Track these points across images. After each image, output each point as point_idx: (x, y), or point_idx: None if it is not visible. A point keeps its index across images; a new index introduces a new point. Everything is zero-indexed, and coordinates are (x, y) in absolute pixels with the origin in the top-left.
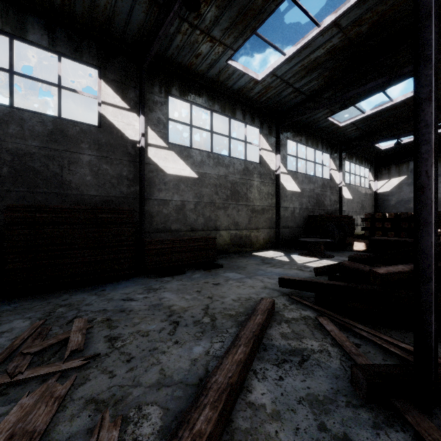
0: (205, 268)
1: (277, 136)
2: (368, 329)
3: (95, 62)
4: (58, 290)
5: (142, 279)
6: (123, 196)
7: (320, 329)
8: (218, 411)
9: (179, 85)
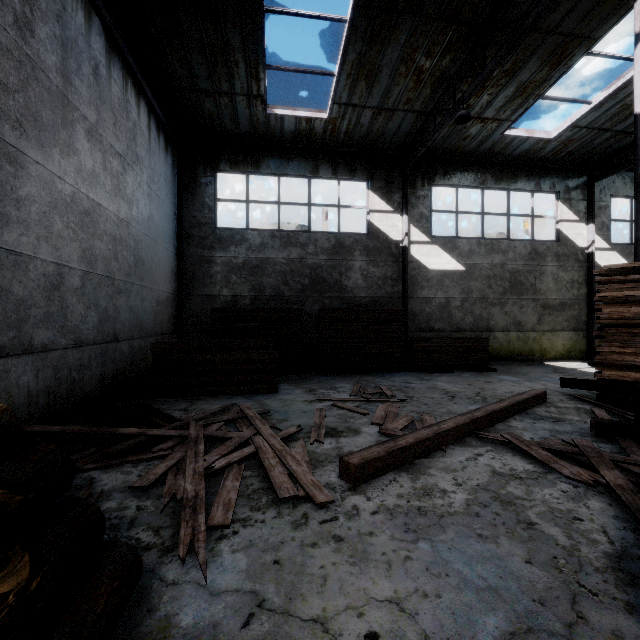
0: (475, 370)
1: (588, 198)
2: None
3: (365, 176)
4: (350, 373)
5: (411, 373)
6: (388, 296)
7: (590, 414)
8: (486, 413)
9: (443, 171)
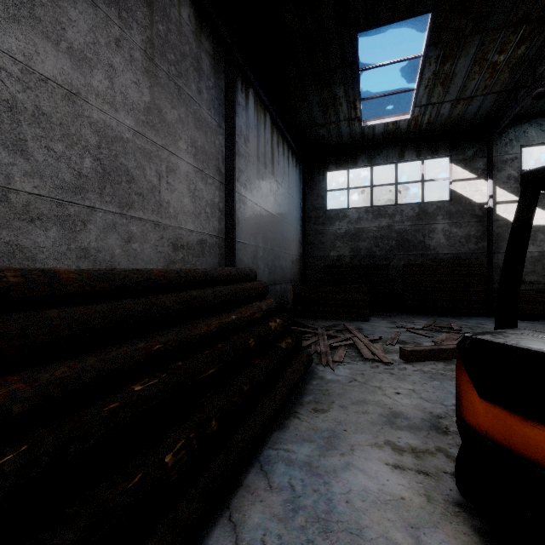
0: None
1: None
2: None
3: (447, 152)
4: (429, 314)
5: (490, 318)
6: (471, 252)
7: None
8: None
9: (535, 131)
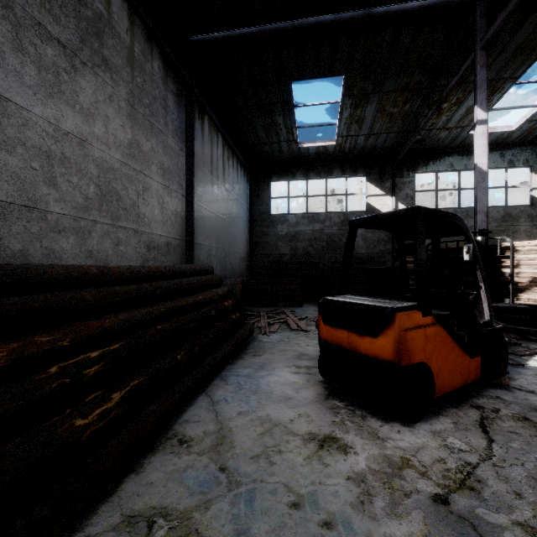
0: None
1: None
2: (504, 324)
3: (364, 173)
4: None
5: None
6: (381, 252)
7: None
8: None
9: (424, 162)
